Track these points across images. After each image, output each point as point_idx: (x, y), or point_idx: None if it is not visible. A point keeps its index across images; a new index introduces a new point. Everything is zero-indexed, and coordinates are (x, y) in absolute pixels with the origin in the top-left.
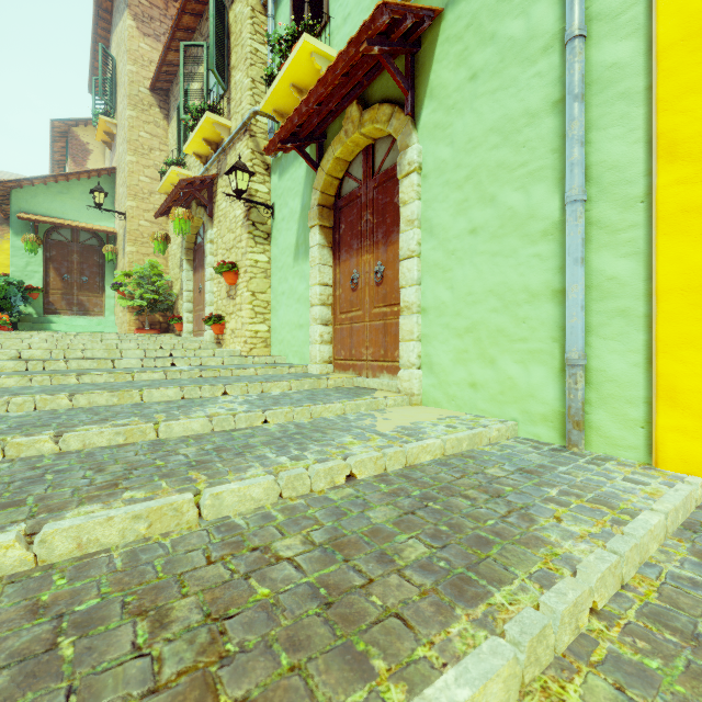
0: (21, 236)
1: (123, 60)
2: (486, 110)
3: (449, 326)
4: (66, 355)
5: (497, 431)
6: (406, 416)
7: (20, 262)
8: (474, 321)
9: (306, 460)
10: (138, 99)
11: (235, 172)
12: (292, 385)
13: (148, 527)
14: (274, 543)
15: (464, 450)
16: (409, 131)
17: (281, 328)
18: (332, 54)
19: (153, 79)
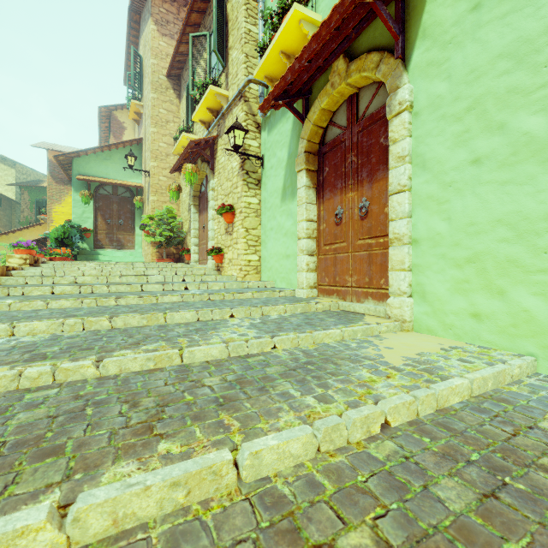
0: (79, 192)
1: (147, 57)
2: (493, 37)
3: (445, 256)
4: (108, 281)
5: (518, 368)
6: (406, 344)
7: (78, 211)
8: (477, 252)
9: (335, 402)
10: (158, 84)
11: (233, 131)
12: (287, 309)
13: (186, 494)
14: (338, 539)
15: (489, 389)
16: (399, 72)
17: (269, 258)
18: (318, 19)
19: (168, 68)
